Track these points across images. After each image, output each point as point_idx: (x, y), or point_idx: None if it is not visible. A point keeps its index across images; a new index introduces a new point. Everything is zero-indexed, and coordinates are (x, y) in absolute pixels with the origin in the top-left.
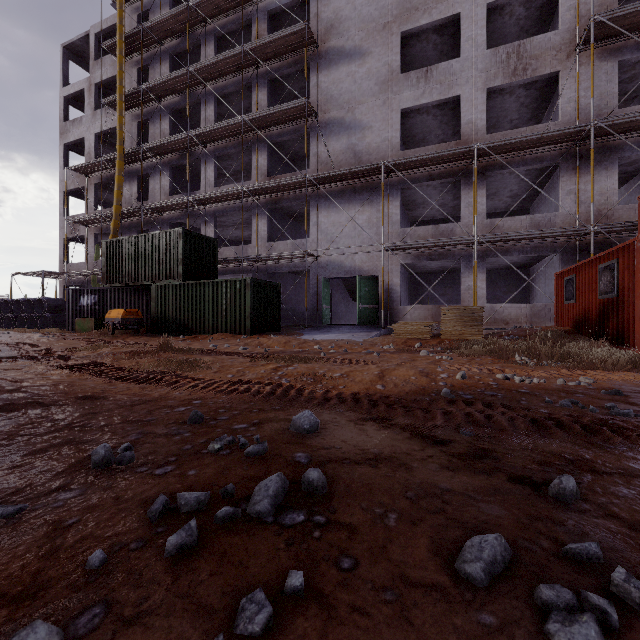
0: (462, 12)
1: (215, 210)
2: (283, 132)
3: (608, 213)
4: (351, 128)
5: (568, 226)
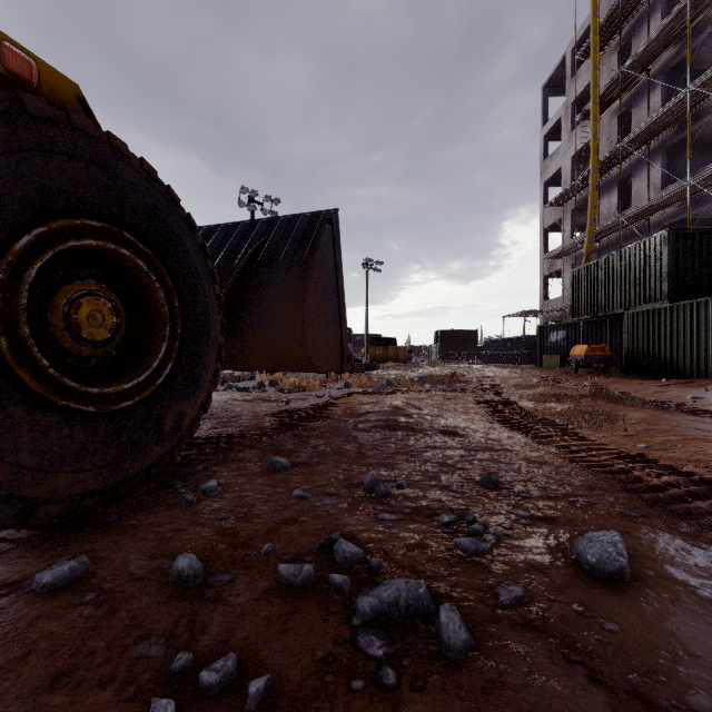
0: None
1: None
2: None
3: None
4: None
5: None
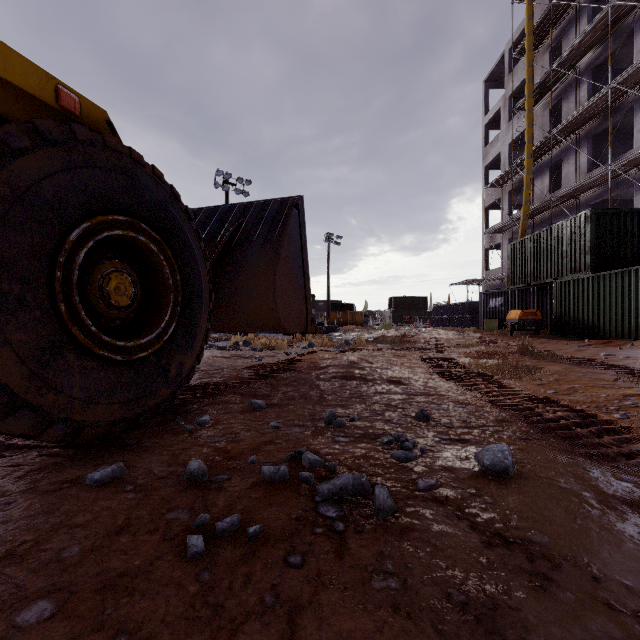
0: None
1: None
2: None
3: None
4: None
5: None
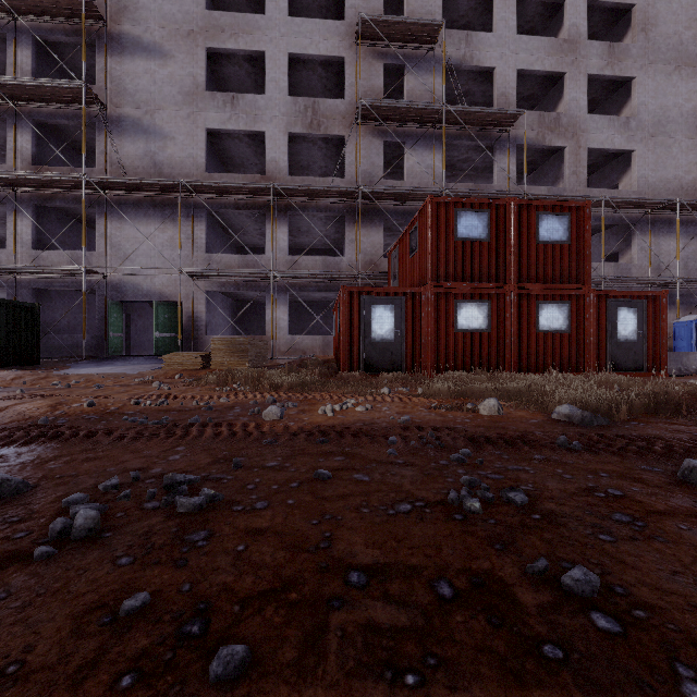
0: (267, 52)
1: None
2: (57, 113)
3: (377, 263)
4: (150, 133)
5: (351, 270)
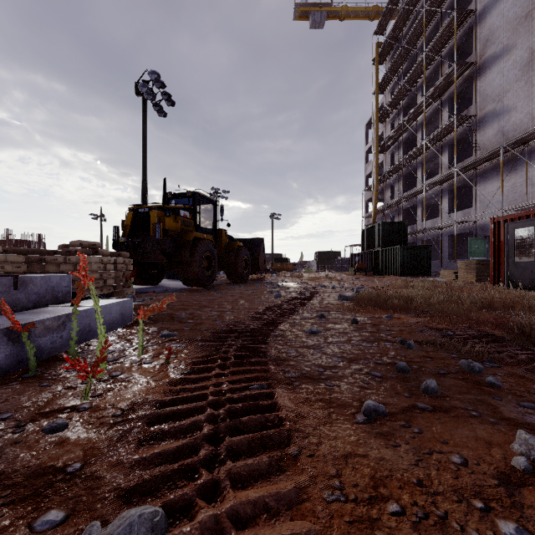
0: None
1: (422, 198)
2: (456, 135)
3: None
4: (500, 114)
5: None
